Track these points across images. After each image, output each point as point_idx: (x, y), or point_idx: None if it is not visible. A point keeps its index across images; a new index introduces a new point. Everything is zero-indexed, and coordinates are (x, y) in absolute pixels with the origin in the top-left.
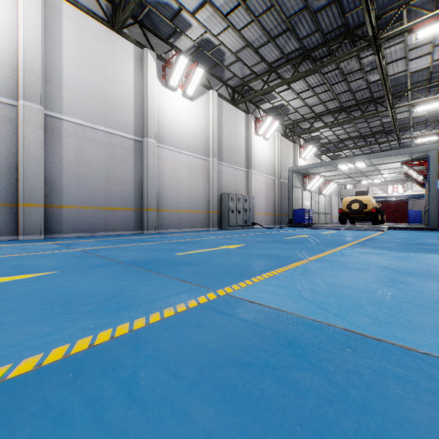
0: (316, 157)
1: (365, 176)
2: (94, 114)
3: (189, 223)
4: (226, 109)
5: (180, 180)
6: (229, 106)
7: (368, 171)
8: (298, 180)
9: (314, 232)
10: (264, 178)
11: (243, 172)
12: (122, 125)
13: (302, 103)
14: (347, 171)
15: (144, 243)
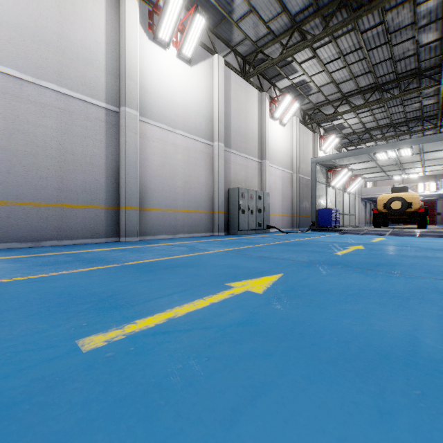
0: (336, 150)
1: (403, 169)
2: (39, 63)
3: (187, 226)
4: (235, 82)
5: (173, 169)
6: (239, 79)
7: (410, 162)
8: (322, 174)
9: (357, 239)
10: (280, 171)
11: (255, 163)
12: (86, 86)
13: (327, 79)
14: (383, 163)
15: (82, 267)
